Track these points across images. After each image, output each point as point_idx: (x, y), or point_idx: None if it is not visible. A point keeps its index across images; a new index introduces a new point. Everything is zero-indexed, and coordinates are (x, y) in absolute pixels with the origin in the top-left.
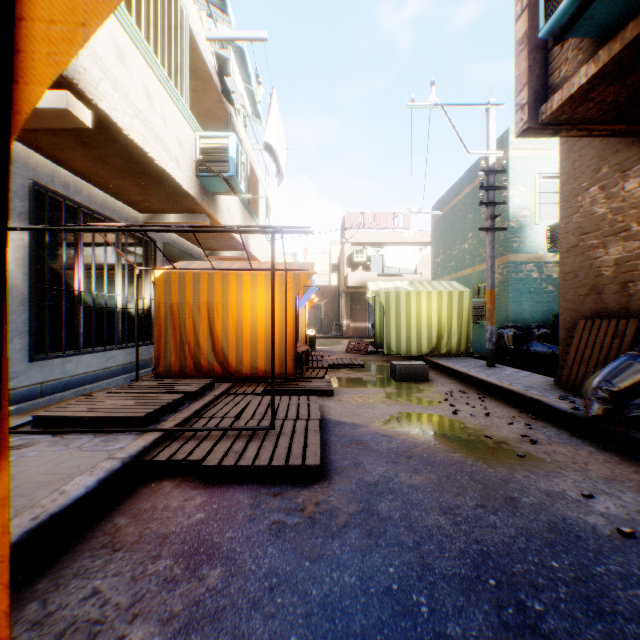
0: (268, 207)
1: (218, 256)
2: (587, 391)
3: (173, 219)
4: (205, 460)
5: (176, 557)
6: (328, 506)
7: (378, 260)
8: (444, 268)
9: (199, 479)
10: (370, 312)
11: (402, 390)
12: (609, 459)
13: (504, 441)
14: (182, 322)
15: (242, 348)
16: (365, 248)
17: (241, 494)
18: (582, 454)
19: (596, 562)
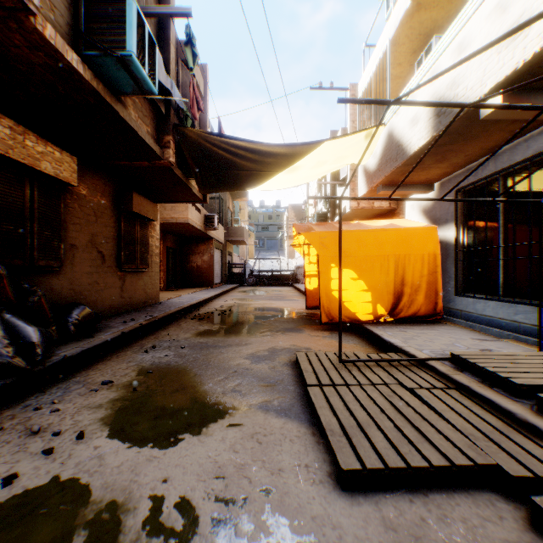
0: None
1: None
2: (3, 352)
3: None
4: (363, 353)
5: (336, 345)
6: (290, 353)
7: None
8: None
9: None
10: None
11: None
12: (92, 371)
13: (130, 385)
14: None
15: None
16: None
17: None
18: (99, 374)
19: (207, 345)
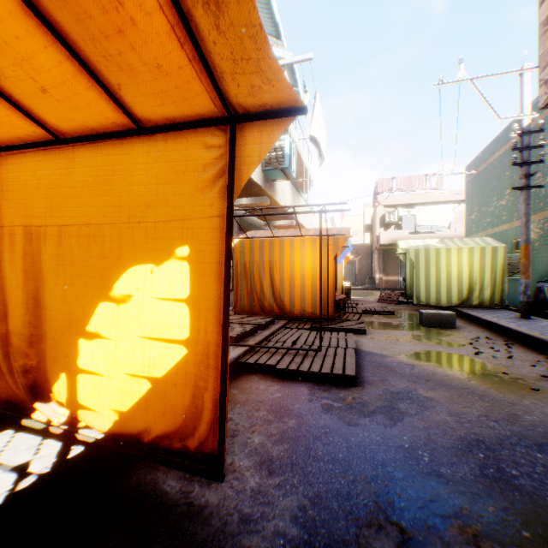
0: (311, 182)
1: (273, 225)
2: None
3: (245, 201)
4: (277, 365)
5: (268, 412)
6: (361, 401)
7: (410, 219)
8: (478, 224)
9: (274, 377)
10: (402, 267)
11: (428, 334)
12: None
13: (520, 378)
14: (252, 275)
15: (294, 295)
16: (397, 209)
17: (302, 387)
18: None
19: None
